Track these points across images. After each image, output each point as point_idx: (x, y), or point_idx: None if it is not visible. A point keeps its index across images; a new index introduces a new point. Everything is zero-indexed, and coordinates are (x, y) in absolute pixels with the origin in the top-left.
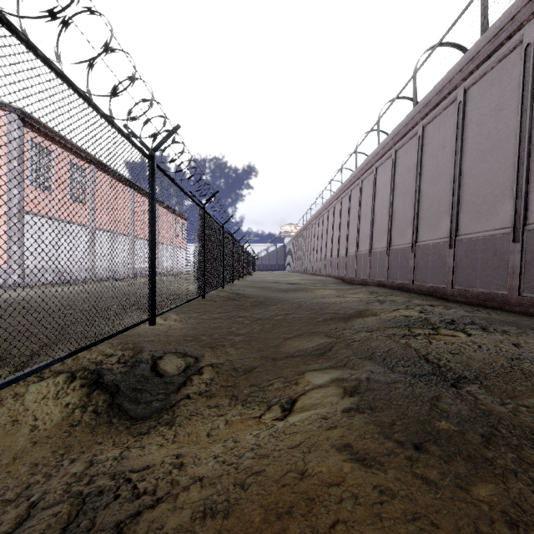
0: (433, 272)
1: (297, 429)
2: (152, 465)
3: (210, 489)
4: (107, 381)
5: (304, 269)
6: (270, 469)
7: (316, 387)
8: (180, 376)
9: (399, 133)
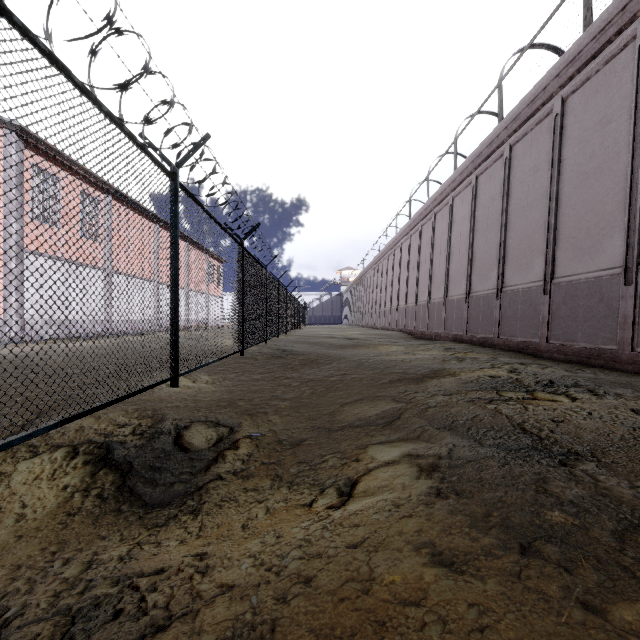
0: (523, 323)
1: (359, 521)
2: (168, 568)
3: (242, 605)
4: (117, 457)
5: (364, 321)
6: (324, 577)
7: (383, 465)
8: (210, 451)
9: (481, 155)
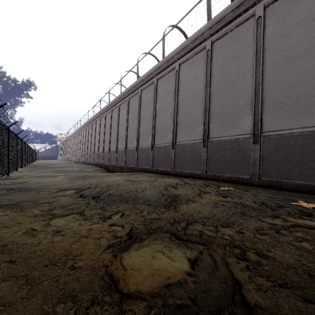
0: (89, 159)
1: None
2: None
3: None
4: None
5: (66, 158)
6: None
7: None
8: None
9: (86, 124)
